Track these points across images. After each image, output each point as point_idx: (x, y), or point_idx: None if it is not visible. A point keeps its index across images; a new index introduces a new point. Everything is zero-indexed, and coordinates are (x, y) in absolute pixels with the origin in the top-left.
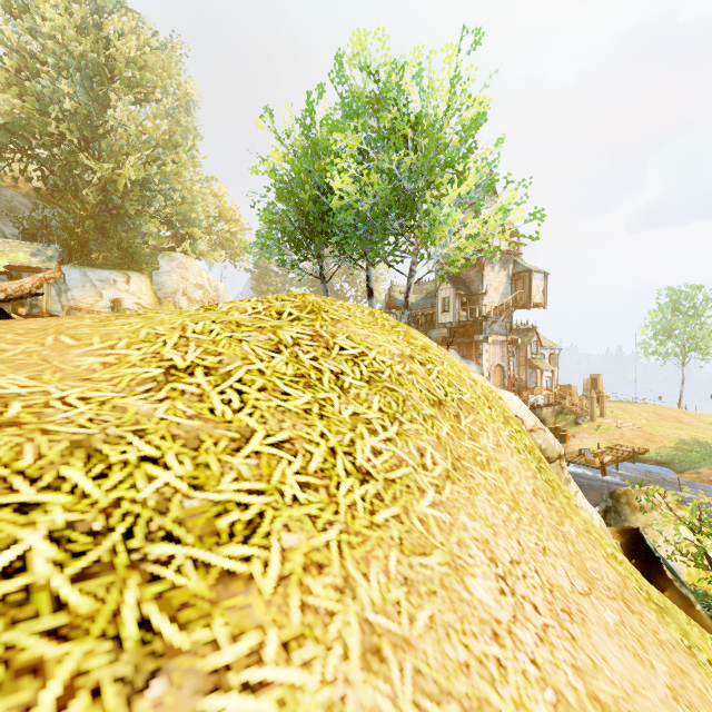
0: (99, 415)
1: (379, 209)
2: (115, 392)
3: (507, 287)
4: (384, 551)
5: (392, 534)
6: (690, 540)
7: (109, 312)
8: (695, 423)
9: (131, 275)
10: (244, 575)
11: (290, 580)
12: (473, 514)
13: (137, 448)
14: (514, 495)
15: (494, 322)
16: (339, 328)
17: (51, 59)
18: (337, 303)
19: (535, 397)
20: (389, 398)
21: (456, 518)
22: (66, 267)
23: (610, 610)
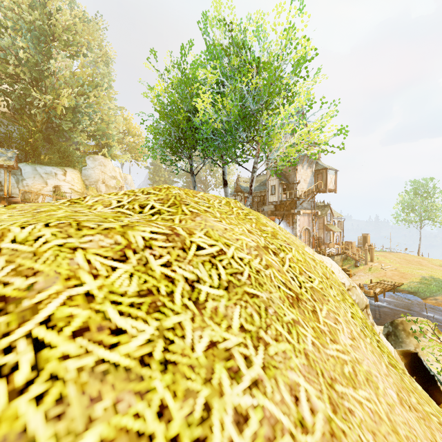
0: None
1: (232, 124)
2: None
3: (312, 179)
4: None
5: None
6: None
7: (52, 194)
8: (430, 265)
9: (67, 170)
10: None
11: None
12: None
13: None
14: (390, 418)
15: (304, 201)
16: (198, 222)
17: (10, 24)
18: (198, 194)
19: (330, 249)
20: (251, 308)
21: None
22: (22, 164)
23: None
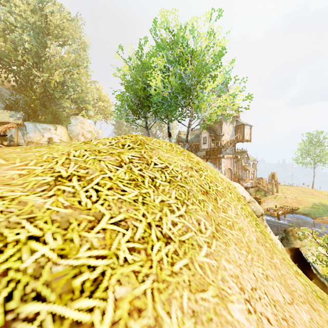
0: (8, 208)
1: (174, 94)
2: (22, 192)
3: (233, 132)
4: (180, 292)
5: (184, 278)
6: (323, 253)
7: (47, 143)
8: (320, 195)
9: (57, 126)
10: (87, 324)
11: (119, 324)
12: (228, 259)
13: (27, 230)
14: (248, 243)
15: (227, 148)
16: (154, 153)
17: (19, 24)
18: (153, 139)
19: (246, 183)
20: (181, 191)
21: (220, 263)
22: (26, 122)
23: (304, 311)
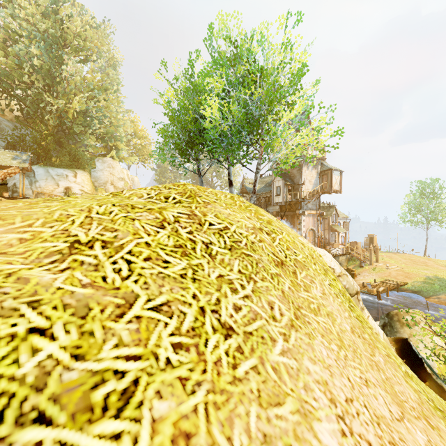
0: (1, 287)
1: (237, 128)
2: (24, 264)
3: (317, 180)
4: (245, 407)
5: (251, 387)
6: (441, 346)
7: (63, 195)
8: (435, 266)
9: (77, 172)
10: None
11: None
12: (313, 358)
13: (28, 320)
14: (339, 334)
15: (309, 202)
16: (209, 209)
17: (25, 33)
18: (208, 190)
19: (335, 250)
20: (246, 262)
21: (301, 364)
22: (35, 166)
23: (419, 430)
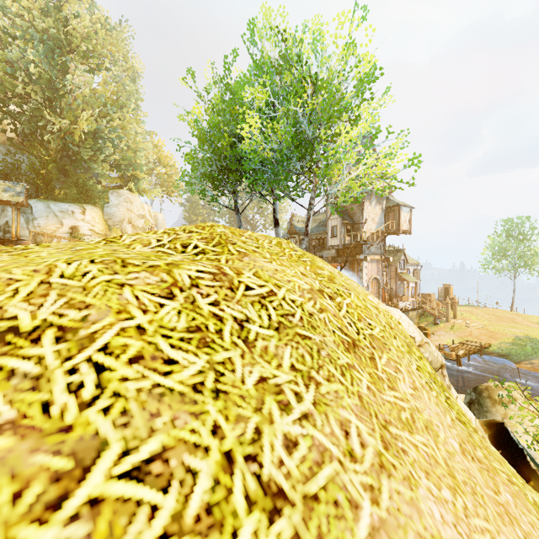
0: None
1: (284, 152)
2: None
3: (382, 218)
4: None
5: None
6: None
7: (68, 236)
8: (525, 323)
9: (86, 207)
10: None
11: None
12: (423, 533)
13: None
14: (448, 463)
15: (372, 244)
16: (246, 263)
17: (19, 33)
18: (246, 234)
19: (404, 303)
20: (302, 349)
21: None
22: (33, 201)
23: None
